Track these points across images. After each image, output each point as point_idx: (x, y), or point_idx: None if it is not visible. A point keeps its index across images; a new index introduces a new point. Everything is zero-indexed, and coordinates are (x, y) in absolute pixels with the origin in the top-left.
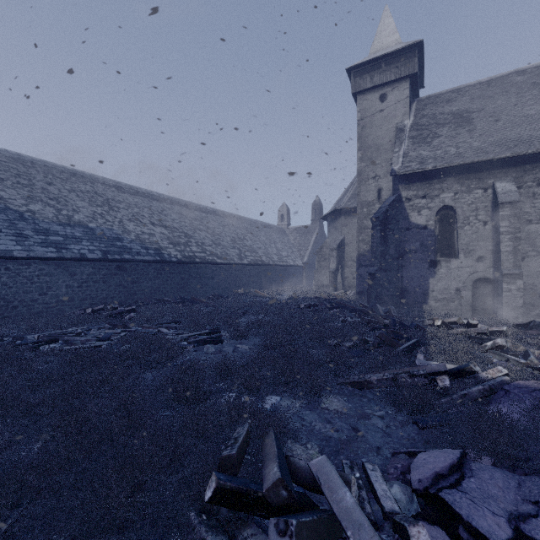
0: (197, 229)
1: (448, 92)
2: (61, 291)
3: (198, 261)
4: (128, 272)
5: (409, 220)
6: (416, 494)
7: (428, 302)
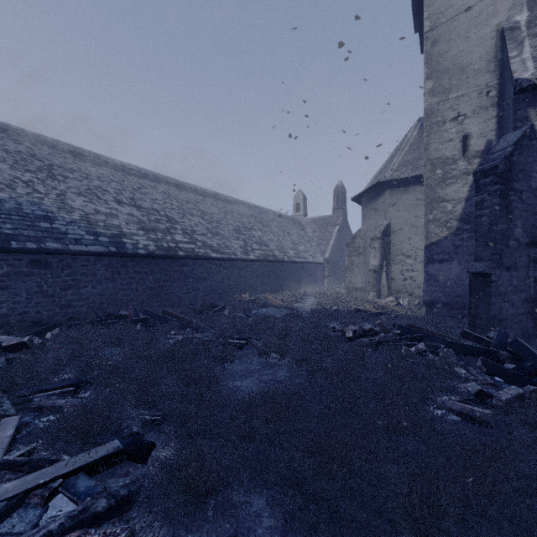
0: (188, 214)
1: None
2: None
3: (182, 254)
4: (56, 271)
5: None
6: None
7: None
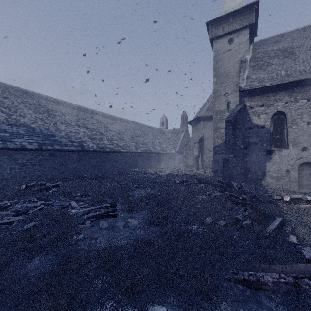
0: (109, 130)
1: (275, 37)
2: (6, 172)
3: (108, 150)
4: (58, 158)
5: (251, 122)
6: None
7: (265, 179)
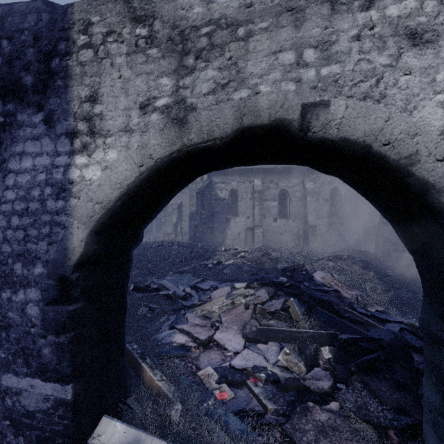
0: None
1: None
2: None
3: None
4: None
5: (216, 195)
6: (191, 289)
7: (225, 241)
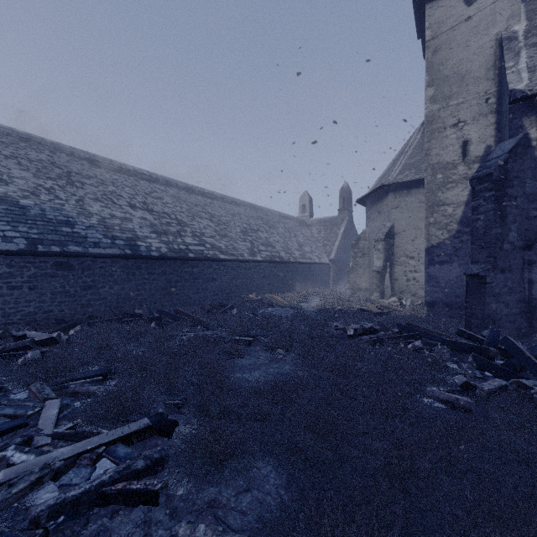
0: (197, 217)
1: None
2: None
3: (192, 256)
4: (77, 273)
5: None
6: None
7: None
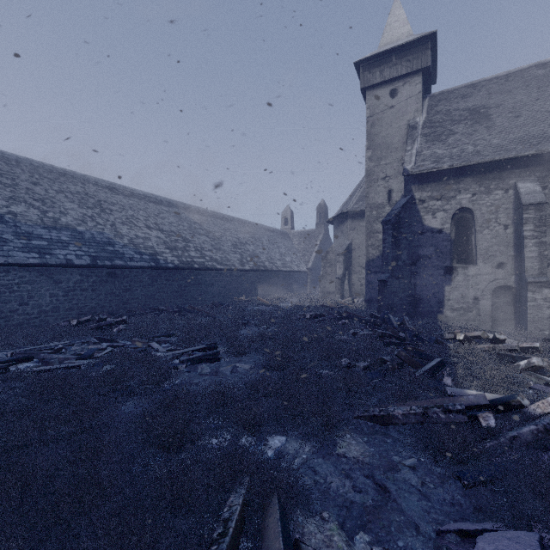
0: (196, 233)
1: (463, 87)
2: (44, 300)
3: (197, 267)
4: (120, 280)
5: (423, 223)
6: None
7: (443, 312)
